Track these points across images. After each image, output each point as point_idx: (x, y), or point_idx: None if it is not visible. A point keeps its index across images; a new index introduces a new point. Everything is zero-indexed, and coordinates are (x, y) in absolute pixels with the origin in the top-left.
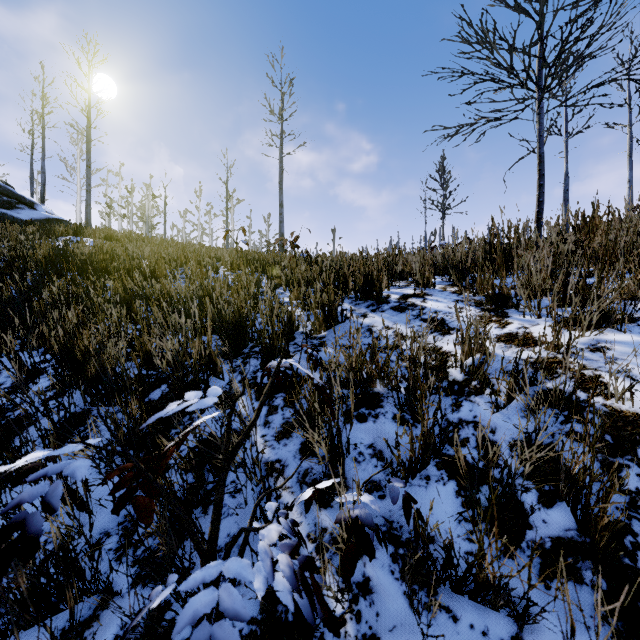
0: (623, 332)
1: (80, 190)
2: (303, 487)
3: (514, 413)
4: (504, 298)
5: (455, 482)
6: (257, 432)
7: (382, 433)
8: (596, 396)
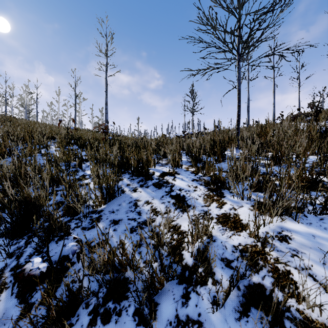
0: (297, 222)
1: None
2: None
3: (230, 313)
4: (221, 183)
5: None
6: None
7: None
8: (290, 297)
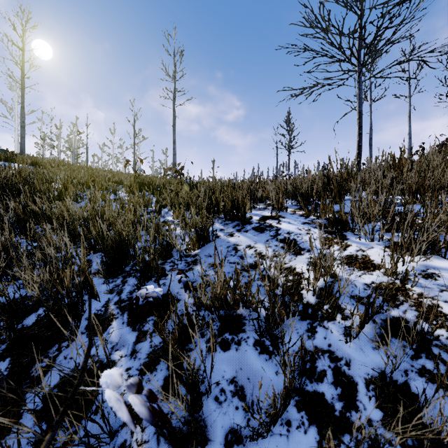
0: (447, 259)
1: (18, 126)
2: (160, 441)
3: (365, 343)
4: (343, 223)
5: (316, 428)
6: (122, 364)
7: (244, 363)
8: (439, 328)
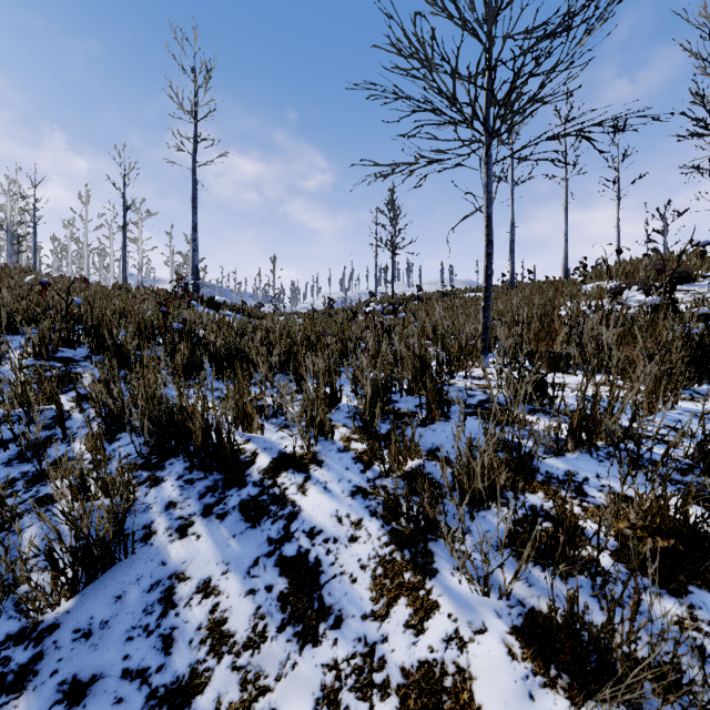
0: None
1: None
2: None
3: None
4: (428, 520)
5: None
6: None
7: None
8: None
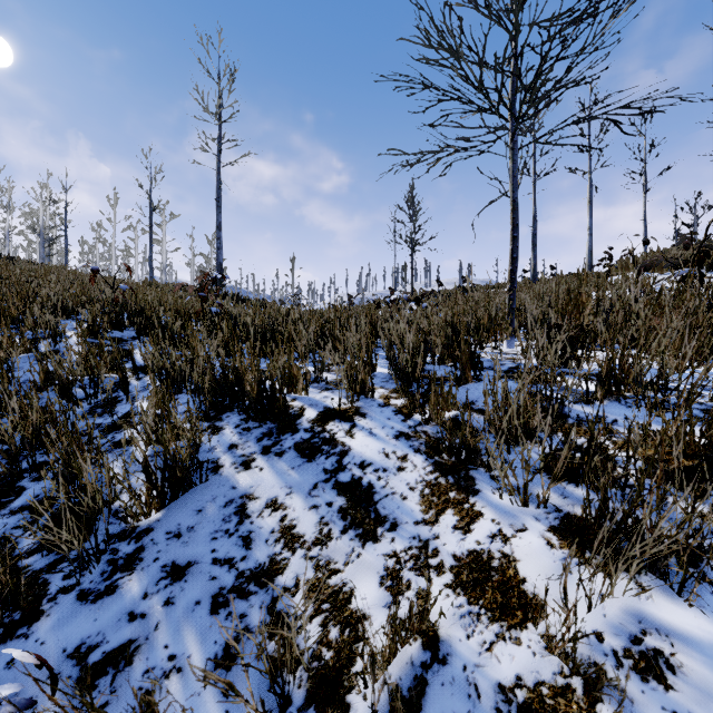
0: (684, 600)
1: None
2: None
3: None
4: (469, 450)
5: None
6: None
7: None
8: None
